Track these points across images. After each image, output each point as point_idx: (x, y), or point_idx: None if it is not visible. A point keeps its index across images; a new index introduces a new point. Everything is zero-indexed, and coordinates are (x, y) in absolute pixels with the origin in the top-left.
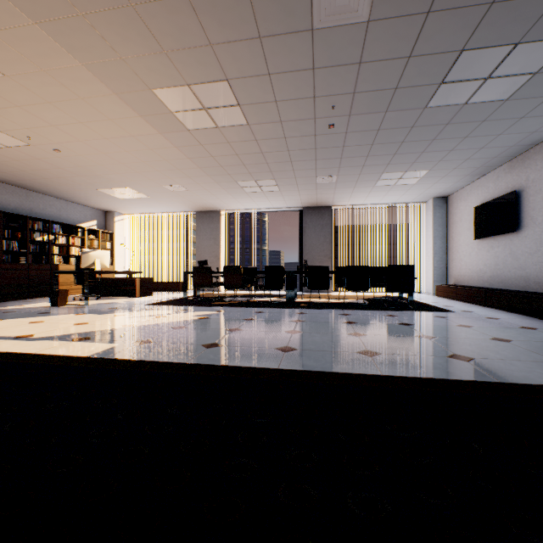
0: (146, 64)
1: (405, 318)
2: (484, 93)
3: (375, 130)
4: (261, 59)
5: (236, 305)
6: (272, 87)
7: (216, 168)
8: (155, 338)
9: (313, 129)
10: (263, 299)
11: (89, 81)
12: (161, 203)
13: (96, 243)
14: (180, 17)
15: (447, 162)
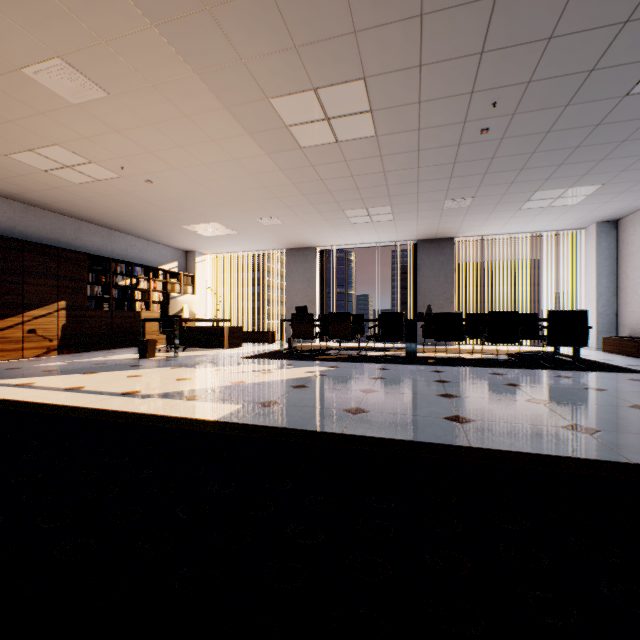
0: (269, 67)
1: (586, 381)
2: None
3: (543, 132)
4: (415, 46)
5: (347, 359)
6: (420, 84)
7: (323, 194)
8: (280, 400)
9: (458, 136)
10: (374, 352)
11: (199, 94)
12: (249, 240)
13: (177, 288)
14: None
15: (633, 172)
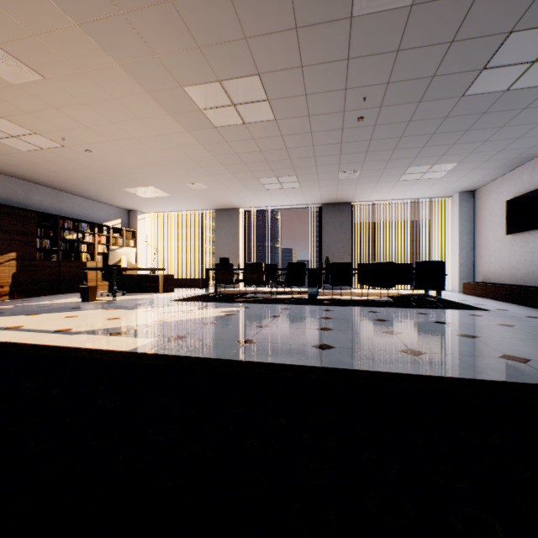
0: (180, 62)
1: (437, 316)
2: (529, 78)
3: (405, 121)
4: (295, 51)
5: (259, 301)
6: (304, 80)
7: (239, 165)
8: (189, 334)
9: (341, 122)
10: (284, 295)
11: (123, 81)
12: (182, 201)
13: (120, 241)
14: (217, 11)
15: (479, 154)
